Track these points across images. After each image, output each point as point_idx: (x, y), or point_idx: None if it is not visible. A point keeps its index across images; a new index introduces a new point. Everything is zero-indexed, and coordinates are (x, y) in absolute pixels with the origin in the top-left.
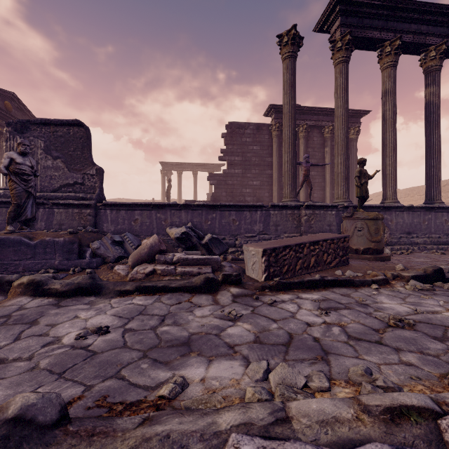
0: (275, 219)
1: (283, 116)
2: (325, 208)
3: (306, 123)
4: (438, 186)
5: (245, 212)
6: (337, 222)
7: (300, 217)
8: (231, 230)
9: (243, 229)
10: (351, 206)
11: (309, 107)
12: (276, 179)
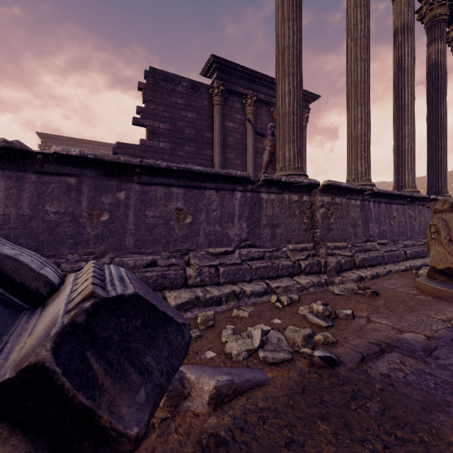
0: (270, 213)
1: (280, 0)
2: (348, 194)
3: (256, 95)
4: (446, 175)
5: (207, 193)
6: (363, 220)
7: (312, 210)
8: (171, 238)
9: (202, 234)
10: (381, 193)
11: (260, 74)
12: (219, 163)
